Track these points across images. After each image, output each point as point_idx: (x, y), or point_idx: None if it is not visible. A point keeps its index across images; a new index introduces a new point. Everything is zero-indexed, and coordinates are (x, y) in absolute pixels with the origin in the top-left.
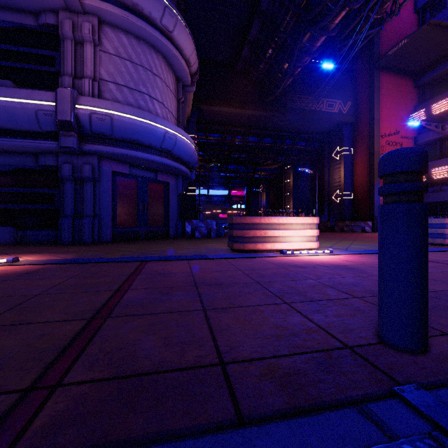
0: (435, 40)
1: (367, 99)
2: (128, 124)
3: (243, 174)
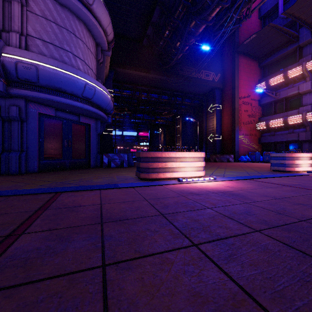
0: (272, 37)
1: (231, 72)
2: (52, 74)
3: (147, 121)
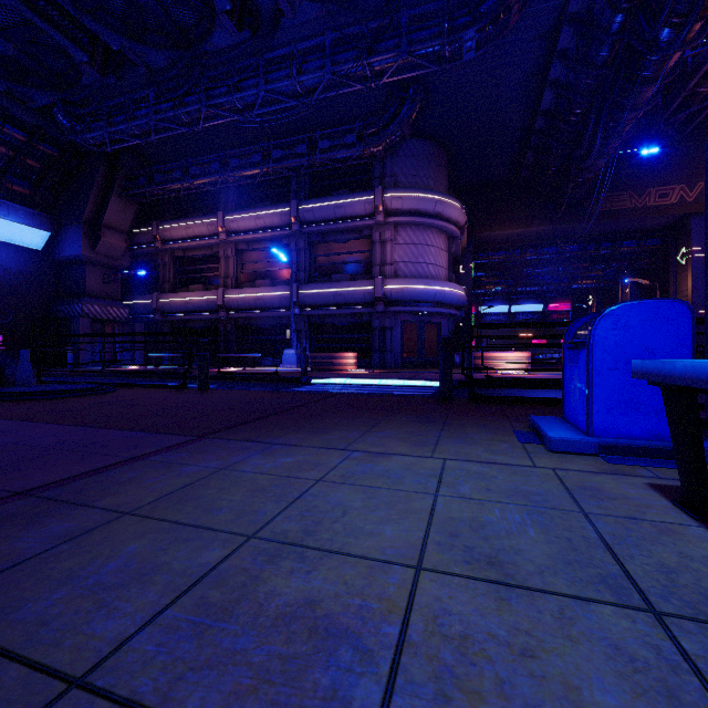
0: None
1: None
2: (412, 292)
3: (552, 286)
